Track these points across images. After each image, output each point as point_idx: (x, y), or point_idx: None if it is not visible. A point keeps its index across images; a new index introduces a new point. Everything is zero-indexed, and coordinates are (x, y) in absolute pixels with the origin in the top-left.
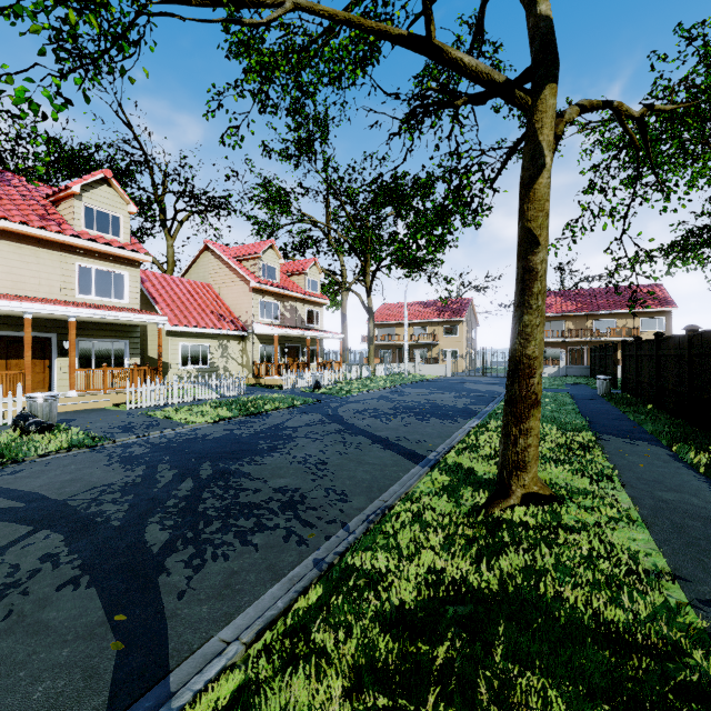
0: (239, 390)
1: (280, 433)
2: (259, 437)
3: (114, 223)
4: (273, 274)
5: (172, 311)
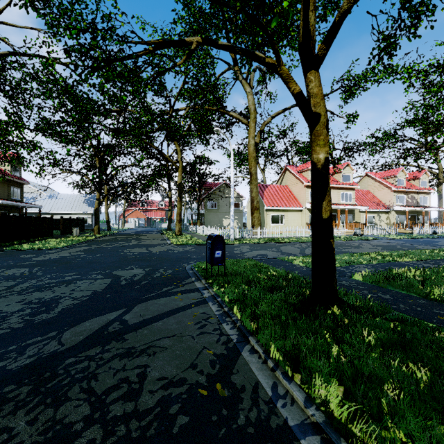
0: (395, 232)
1: (434, 241)
2: (427, 241)
3: (349, 178)
4: (402, 183)
5: (361, 203)
